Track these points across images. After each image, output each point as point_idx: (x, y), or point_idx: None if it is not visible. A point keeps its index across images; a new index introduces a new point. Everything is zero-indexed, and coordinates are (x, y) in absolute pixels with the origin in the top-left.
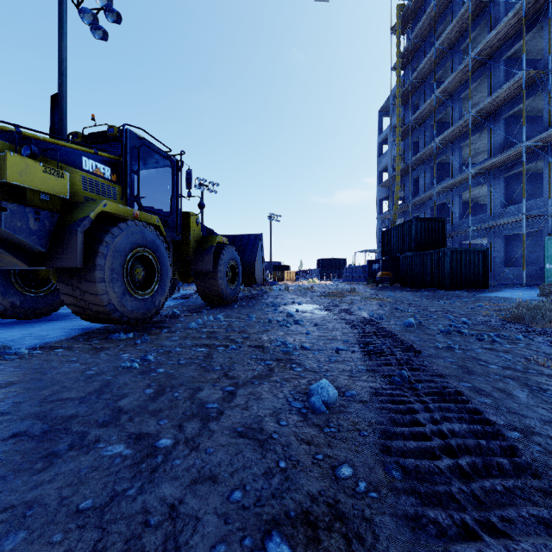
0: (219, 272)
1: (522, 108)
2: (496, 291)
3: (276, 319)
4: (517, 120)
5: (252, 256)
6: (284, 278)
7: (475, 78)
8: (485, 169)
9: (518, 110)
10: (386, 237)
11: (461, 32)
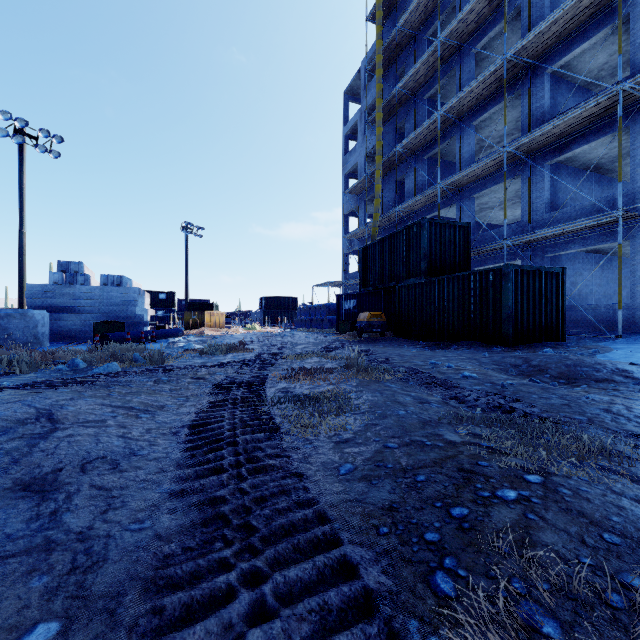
0: None
1: (572, 61)
2: (609, 349)
3: None
4: (559, 84)
5: None
6: (203, 322)
7: (499, 17)
8: (525, 148)
9: (565, 66)
10: (369, 257)
11: None
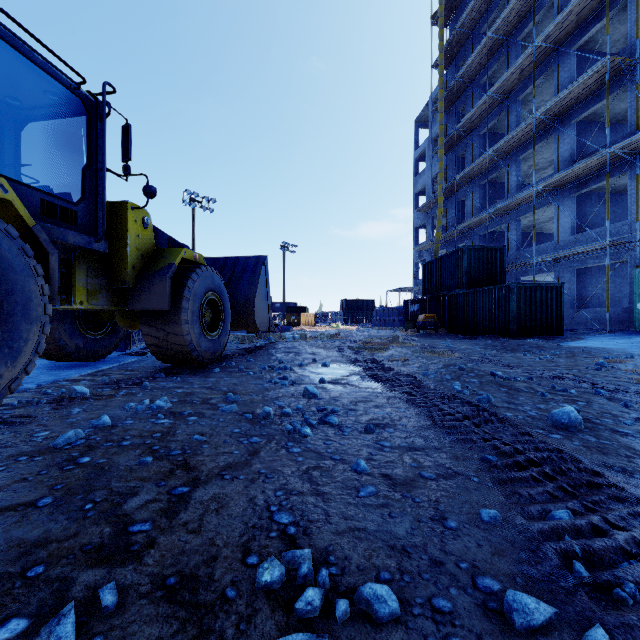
0: (184, 312)
1: (596, 110)
2: (578, 340)
3: (281, 405)
4: (589, 126)
5: (250, 288)
6: (300, 322)
7: (538, 75)
8: (552, 185)
9: (591, 114)
10: (429, 271)
11: (520, 17)
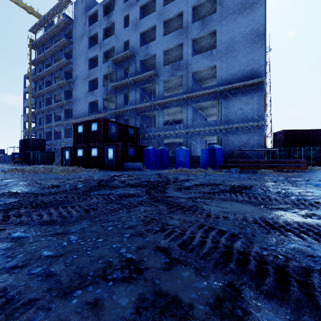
0: None
1: (71, 108)
2: None
3: None
4: (71, 111)
5: None
6: None
7: (58, 91)
8: (59, 124)
9: (70, 108)
10: (21, 143)
11: (54, 71)
